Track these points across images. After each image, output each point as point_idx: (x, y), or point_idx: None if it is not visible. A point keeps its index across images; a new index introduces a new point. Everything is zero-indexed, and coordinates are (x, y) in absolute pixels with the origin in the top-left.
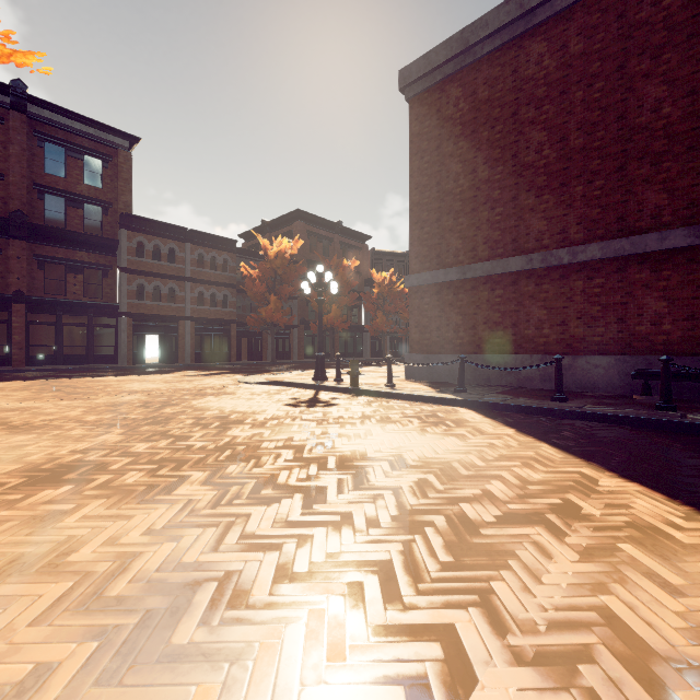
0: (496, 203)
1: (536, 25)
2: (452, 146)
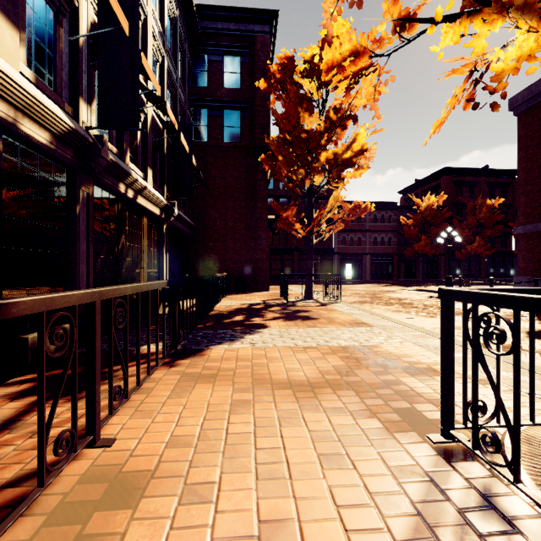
0: None
1: None
2: None
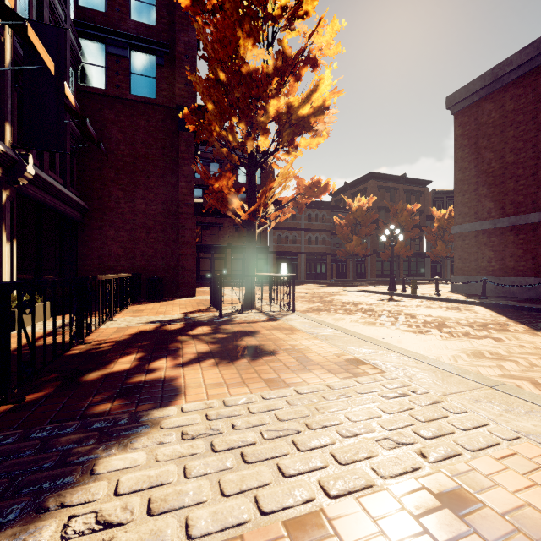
0: (519, 178)
1: None
2: (486, 141)
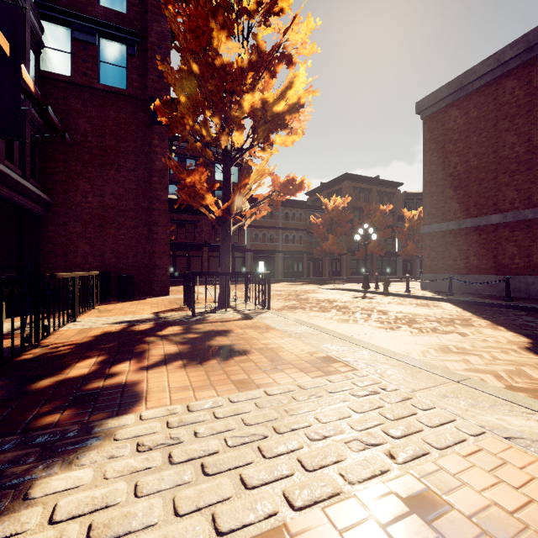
0: (482, 181)
1: (509, 70)
2: (452, 146)
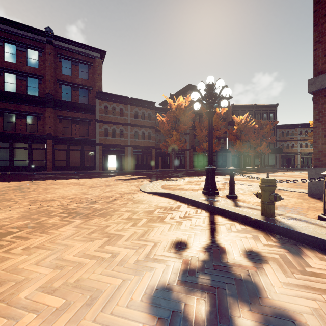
0: None
1: None
2: None
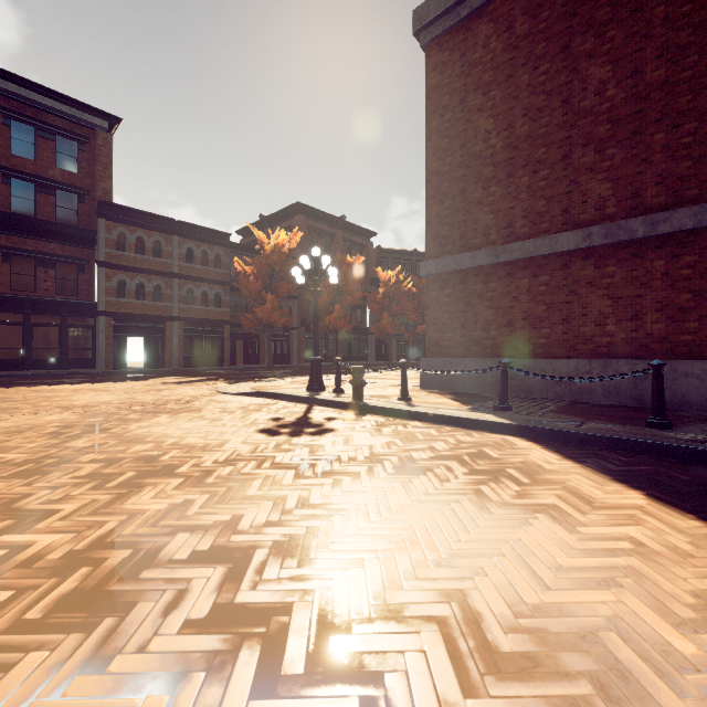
0: (539, 165)
1: None
2: (480, 97)
